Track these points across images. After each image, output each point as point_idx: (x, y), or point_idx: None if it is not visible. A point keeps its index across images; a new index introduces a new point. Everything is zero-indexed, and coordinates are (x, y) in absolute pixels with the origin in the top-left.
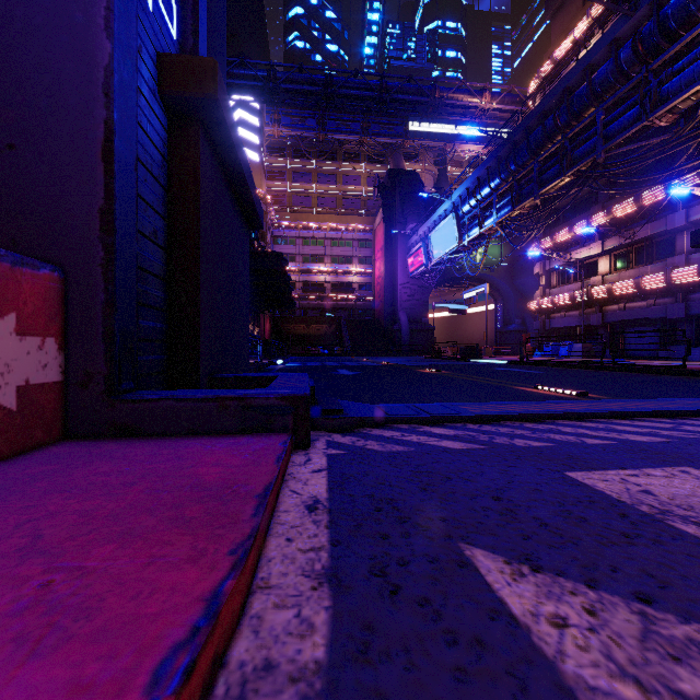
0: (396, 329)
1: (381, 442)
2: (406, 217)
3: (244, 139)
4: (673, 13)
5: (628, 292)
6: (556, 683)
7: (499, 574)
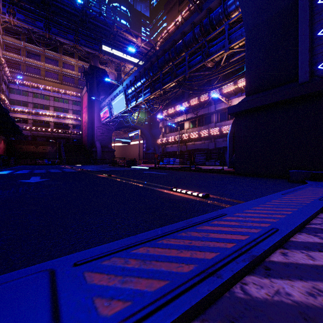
0: (94, 150)
1: None
2: (99, 91)
3: None
4: (214, 17)
5: (195, 137)
6: None
7: None
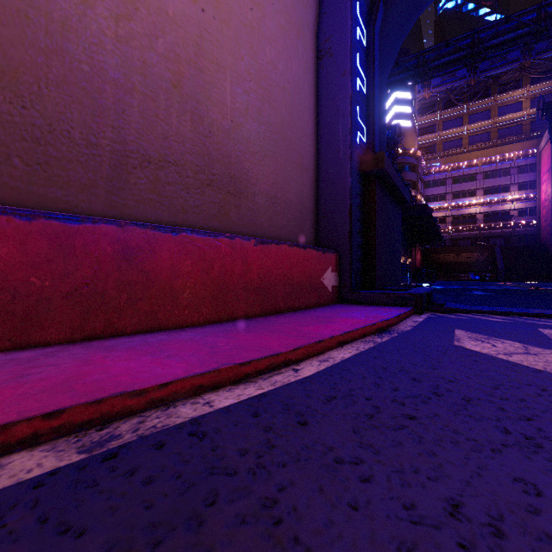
0: None
1: (457, 316)
2: None
3: (398, 113)
4: None
5: None
6: (452, 336)
7: (459, 331)
